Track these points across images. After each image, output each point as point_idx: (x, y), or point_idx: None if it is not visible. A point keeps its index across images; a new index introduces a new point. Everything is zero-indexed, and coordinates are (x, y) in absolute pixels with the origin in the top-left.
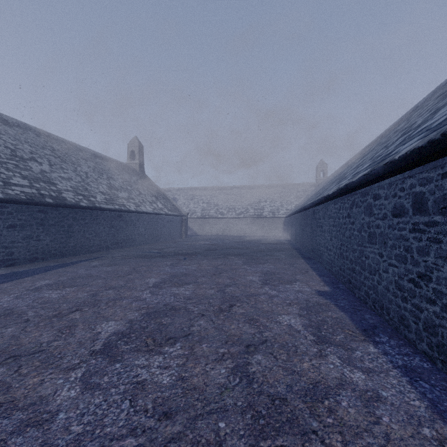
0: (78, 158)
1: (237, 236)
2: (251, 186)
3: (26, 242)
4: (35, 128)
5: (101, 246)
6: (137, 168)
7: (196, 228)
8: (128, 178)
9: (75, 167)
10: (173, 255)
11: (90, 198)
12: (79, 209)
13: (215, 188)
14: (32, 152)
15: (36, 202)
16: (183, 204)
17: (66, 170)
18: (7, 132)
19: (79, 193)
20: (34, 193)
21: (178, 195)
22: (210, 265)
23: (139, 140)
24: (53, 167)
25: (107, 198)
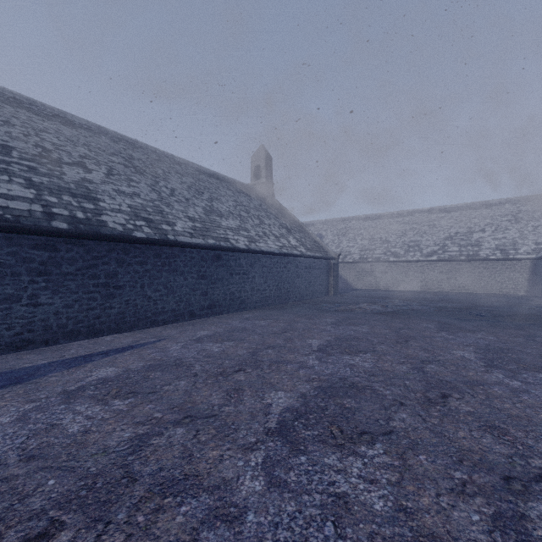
0: (169, 172)
1: (428, 293)
2: (449, 207)
3: (2, 310)
4: (115, 133)
5: (179, 313)
6: (264, 190)
7: (352, 277)
8: (246, 201)
9: (155, 181)
10: (303, 354)
11: (161, 226)
12: (133, 243)
13: (382, 215)
14: (86, 157)
15: (24, 228)
16: (331, 242)
17: (136, 182)
18: (60, 132)
19: (142, 217)
20: (32, 211)
21: (324, 231)
22: (460, 479)
23: (266, 150)
24: (112, 177)
25: (196, 226)
